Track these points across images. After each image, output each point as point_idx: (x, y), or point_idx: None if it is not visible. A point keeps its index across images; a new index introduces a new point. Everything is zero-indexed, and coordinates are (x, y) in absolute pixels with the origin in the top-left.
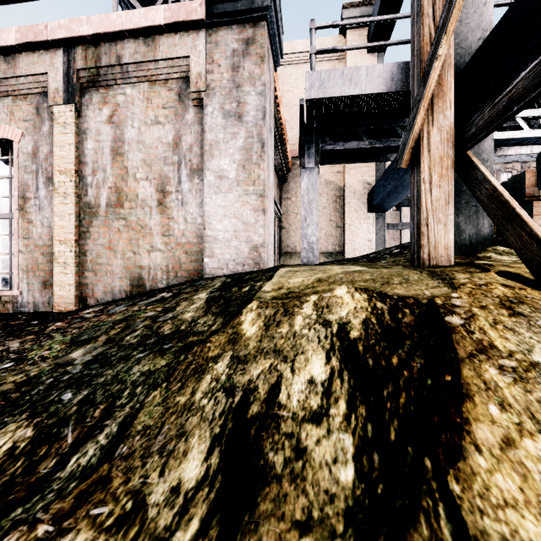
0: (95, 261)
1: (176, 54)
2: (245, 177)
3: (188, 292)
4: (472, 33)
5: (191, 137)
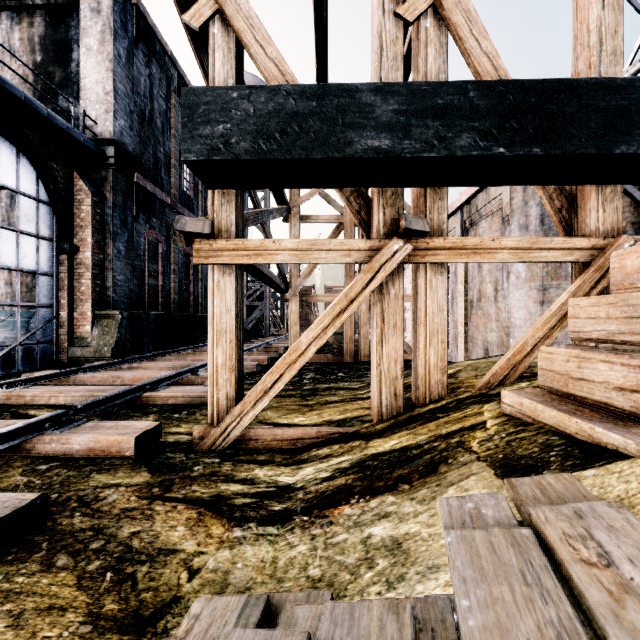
0: (472, 336)
1: (497, 194)
2: (529, 275)
3: None
4: None
5: None
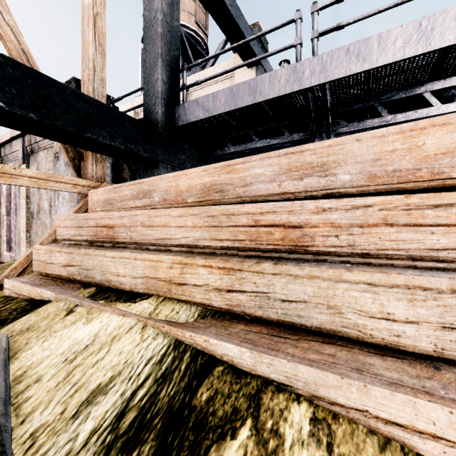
0: (33, 241)
1: None
2: (71, 198)
3: None
4: (151, 101)
5: None
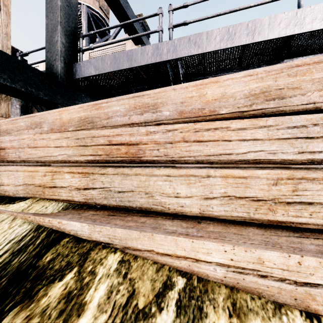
0: None
1: None
2: None
3: None
4: (52, 57)
5: None
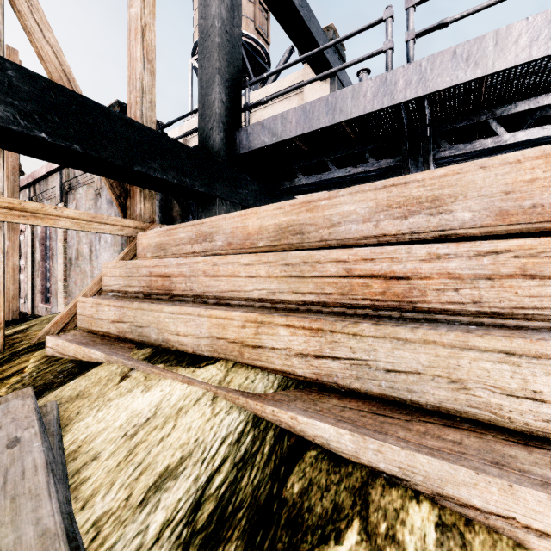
0: (71, 291)
1: None
2: (114, 241)
3: None
4: (207, 125)
5: None
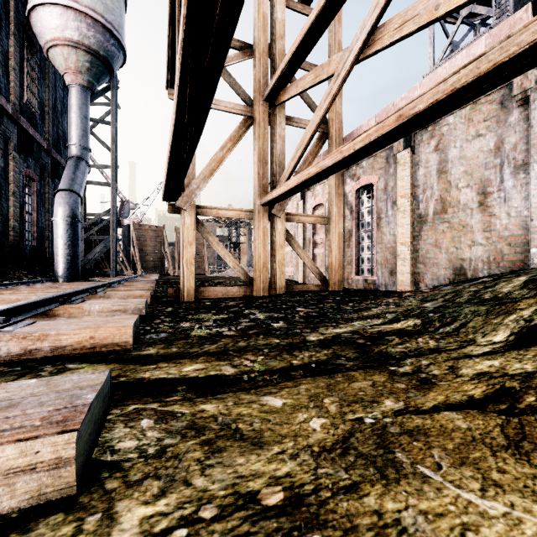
0: (424, 256)
1: None
2: None
3: (508, 277)
4: None
5: (515, 136)
